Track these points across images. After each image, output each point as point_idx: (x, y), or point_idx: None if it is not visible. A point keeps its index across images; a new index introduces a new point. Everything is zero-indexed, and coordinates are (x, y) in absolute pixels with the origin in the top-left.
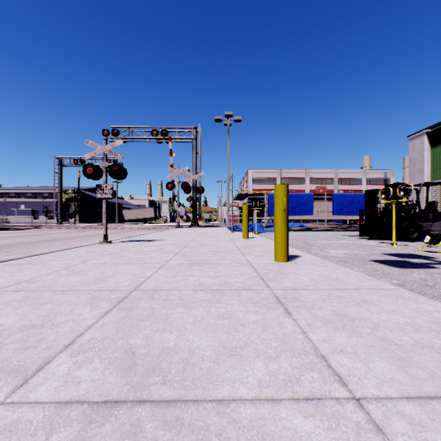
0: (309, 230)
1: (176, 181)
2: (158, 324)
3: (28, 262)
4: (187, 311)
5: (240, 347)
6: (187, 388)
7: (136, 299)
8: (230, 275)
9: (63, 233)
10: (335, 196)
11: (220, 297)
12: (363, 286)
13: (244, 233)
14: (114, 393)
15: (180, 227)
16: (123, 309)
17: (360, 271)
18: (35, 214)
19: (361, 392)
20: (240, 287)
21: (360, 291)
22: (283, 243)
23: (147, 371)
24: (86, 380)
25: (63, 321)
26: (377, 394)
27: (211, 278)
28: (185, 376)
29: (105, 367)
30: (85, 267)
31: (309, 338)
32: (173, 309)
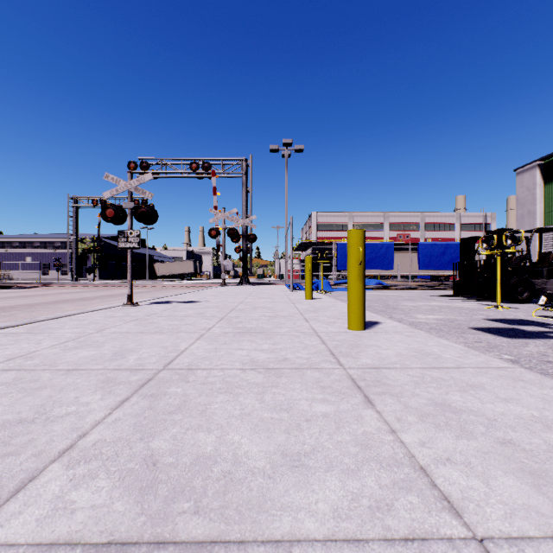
0: (389, 289)
1: (221, 227)
2: (191, 418)
3: (28, 331)
4: (233, 399)
5: (306, 454)
6: (230, 520)
7: (164, 382)
8: (290, 348)
9: (79, 292)
10: (422, 245)
11: (276, 379)
12: (467, 364)
13: (307, 292)
14: (122, 529)
15: (226, 284)
16: (146, 396)
17: (459, 342)
18: (44, 269)
19: (484, 528)
20: (303, 365)
21: (464, 371)
22: (359, 306)
23: (173, 491)
24: (84, 507)
25: (63, 414)
26: (508, 531)
27: (265, 352)
28: (226, 501)
29: (113, 486)
30: (101, 338)
31: (401, 440)
32: (213, 397)
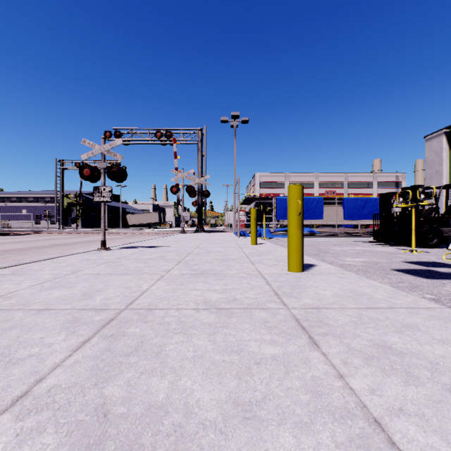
0: (319, 235)
1: (181, 185)
2: (147, 361)
3: (12, 272)
4: (186, 340)
5: (257, 403)
6: None
7: (124, 322)
8: (239, 288)
9: (64, 238)
10: (347, 200)
11: (227, 319)
12: (398, 305)
13: (252, 239)
14: None
15: (184, 232)
16: (106, 336)
17: (385, 282)
18: (37, 219)
19: None
20: (251, 305)
21: (397, 311)
22: (298, 251)
23: (120, 450)
24: None
25: (25, 356)
26: None
27: (217, 292)
28: None
29: (59, 443)
30: (74, 279)
31: (350, 387)
32: (168, 337)
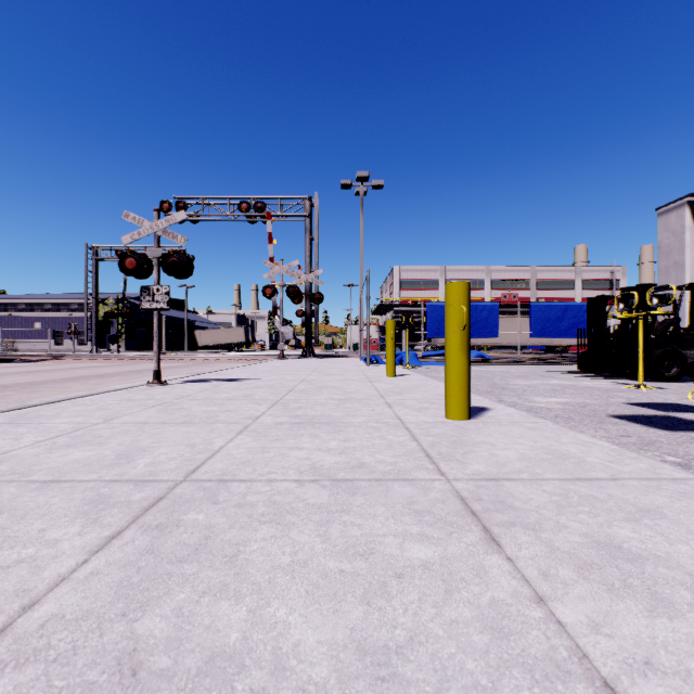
0: (492, 362)
1: (279, 284)
2: (213, 571)
3: (10, 421)
4: (281, 534)
5: (398, 650)
6: None
7: (180, 502)
8: (368, 447)
9: (97, 367)
10: (535, 307)
11: (348, 498)
12: (626, 474)
13: (388, 367)
14: None
15: (284, 357)
16: (149, 528)
17: (599, 436)
18: (57, 337)
19: None
20: (387, 475)
21: (625, 485)
22: (461, 387)
23: None
24: None
25: (11, 562)
26: None
27: (333, 453)
28: None
29: None
30: (107, 430)
31: (558, 619)
32: (251, 530)
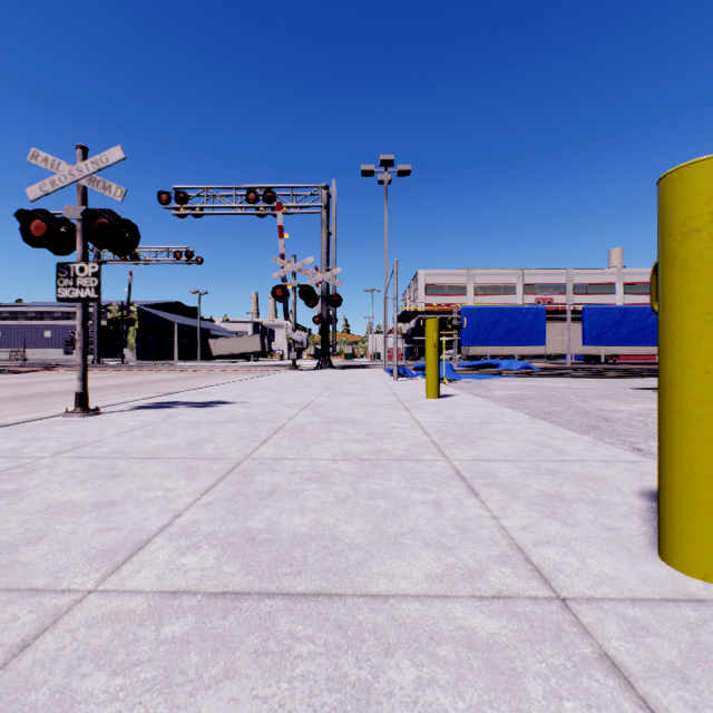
0: (543, 375)
1: (291, 284)
2: None
3: None
4: None
5: None
6: None
7: None
8: None
9: None
10: (589, 310)
11: None
12: None
13: (429, 385)
14: None
15: (297, 368)
16: None
17: None
18: (67, 346)
19: None
20: None
21: None
22: None
23: None
24: None
25: None
26: None
27: None
28: None
29: None
30: None
31: None
32: None
